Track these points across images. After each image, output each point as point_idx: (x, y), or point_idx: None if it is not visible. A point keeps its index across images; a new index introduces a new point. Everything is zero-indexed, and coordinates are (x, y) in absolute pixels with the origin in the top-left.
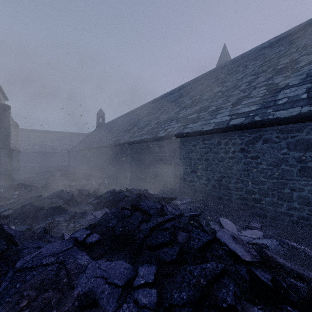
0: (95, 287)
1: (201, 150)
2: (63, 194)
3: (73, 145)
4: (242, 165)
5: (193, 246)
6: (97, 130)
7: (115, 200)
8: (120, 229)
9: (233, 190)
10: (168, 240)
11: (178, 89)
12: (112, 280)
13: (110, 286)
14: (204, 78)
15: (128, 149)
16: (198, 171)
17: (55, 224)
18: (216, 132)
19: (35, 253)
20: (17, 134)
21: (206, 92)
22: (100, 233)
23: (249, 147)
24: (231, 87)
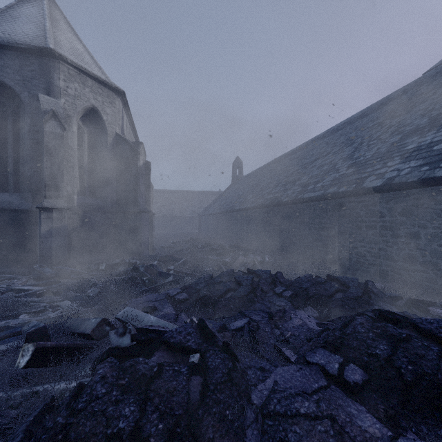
0: None
1: None
2: (240, 277)
3: (203, 207)
4: None
5: None
6: (234, 186)
7: (321, 295)
8: (408, 367)
9: None
10: None
11: (376, 107)
12: None
13: None
14: None
15: (297, 210)
16: None
17: (255, 325)
18: None
19: (268, 381)
20: (151, 196)
21: None
22: (359, 364)
23: None
24: None
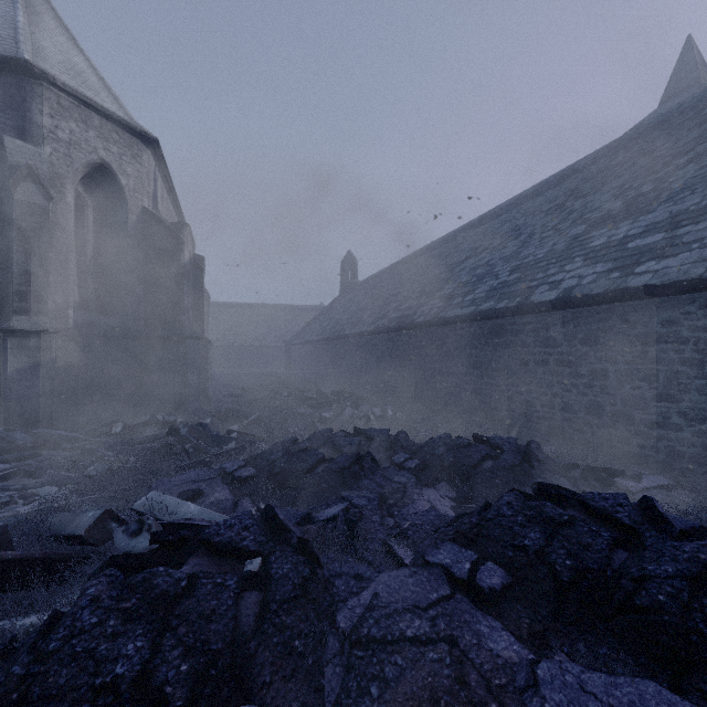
0: None
1: (700, 337)
2: (341, 440)
3: (294, 330)
4: None
5: None
6: (343, 299)
7: (462, 465)
8: (565, 562)
9: None
10: None
11: (555, 181)
12: None
13: None
14: (645, 138)
15: (437, 337)
16: (687, 397)
17: (357, 513)
18: None
19: (364, 594)
20: (207, 312)
21: (679, 169)
22: (501, 562)
23: None
24: None
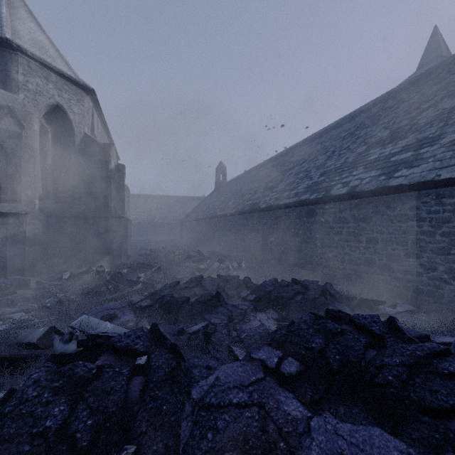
0: None
1: (433, 217)
2: (207, 283)
3: (186, 212)
4: None
5: None
6: (217, 192)
7: (283, 298)
8: (336, 357)
9: None
10: None
11: (350, 118)
12: None
13: None
14: (405, 91)
15: (274, 217)
16: (425, 255)
17: (212, 328)
18: None
19: (210, 378)
20: (128, 201)
21: (424, 111)
22: (297, 357)
23: None
24: None
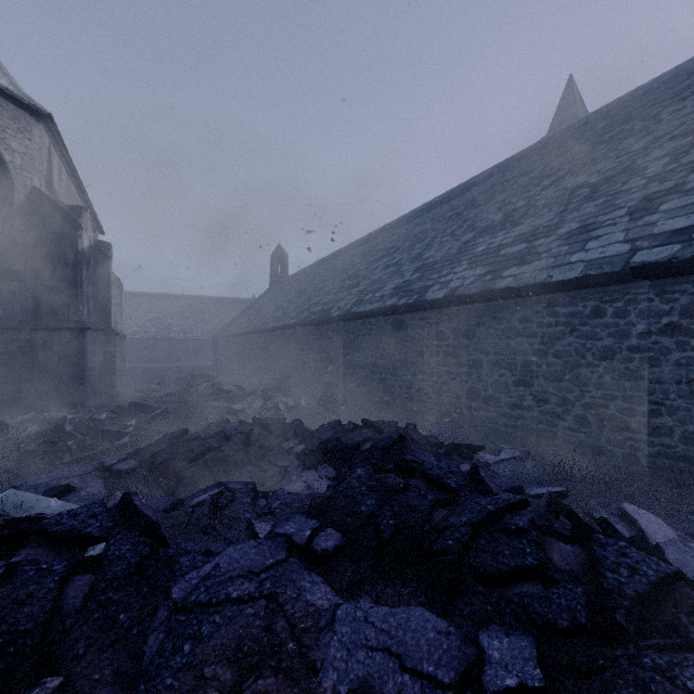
0: (374, 677)
1: (545, 332)
2: (232, 430)
3: (223, 323)
4: (671, 368)
5: (621, 589)
6: (272, 292)
7: (345, 447)
8: (389, 521)
9: (641, 433)
10: (535, 562)
11: (459, 191)
12: (416, 662)
13: (418, 681)
14: (527, 160)
15: (351, 331)
16: (536, 382)
17: (229, 497)
18: (590, 286)
19: (206, 567)
20: (120, 303)
21: (544, 190)
22: (341, 527)
23: (693, 321)
24: (617, 173)
